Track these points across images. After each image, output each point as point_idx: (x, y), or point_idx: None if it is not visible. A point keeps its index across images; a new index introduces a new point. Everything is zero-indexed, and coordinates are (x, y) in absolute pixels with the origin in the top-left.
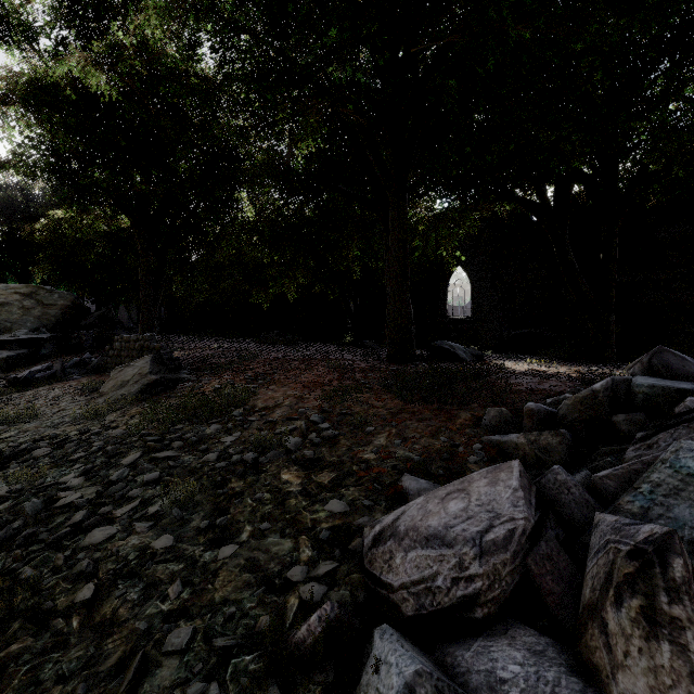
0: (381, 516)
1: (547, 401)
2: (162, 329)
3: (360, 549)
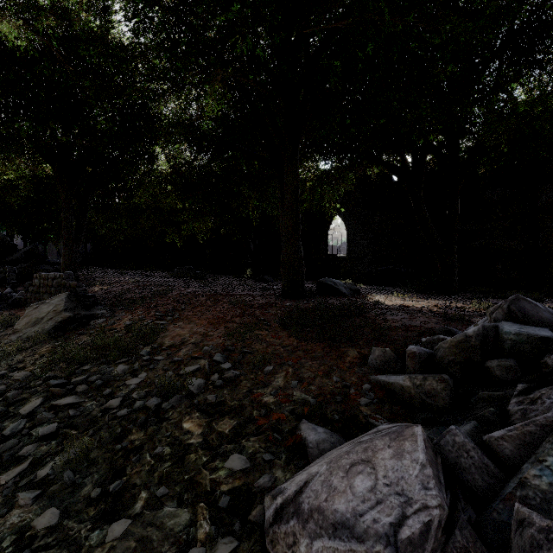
0: (281, 473)
1: (422, 340)
2: (87, 262)
3: (261, 520)
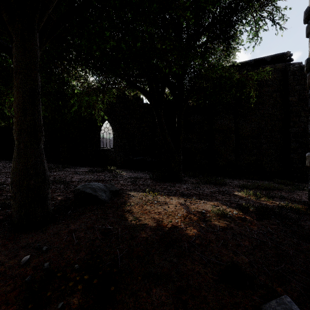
0: None
1: None
2: None
3: None
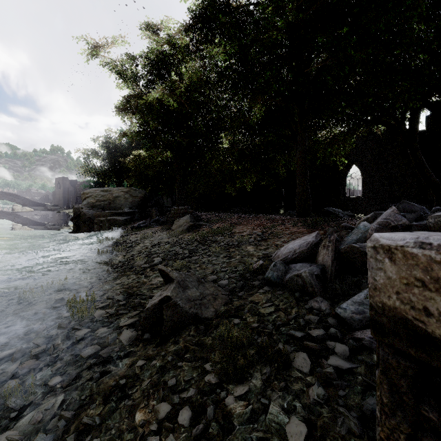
0: None
1: None
2: None
3: (271, 259)
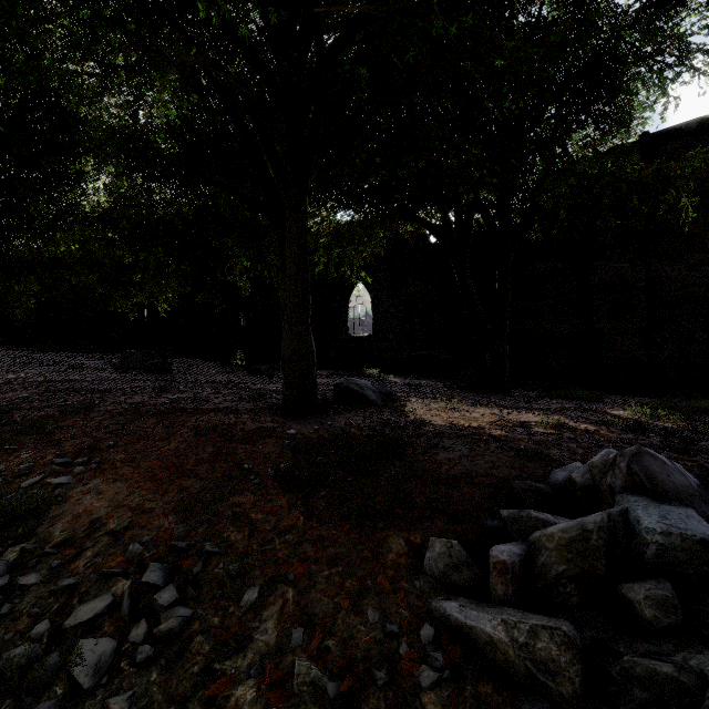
0: None
1: (501, 513)
2: None
3: None
